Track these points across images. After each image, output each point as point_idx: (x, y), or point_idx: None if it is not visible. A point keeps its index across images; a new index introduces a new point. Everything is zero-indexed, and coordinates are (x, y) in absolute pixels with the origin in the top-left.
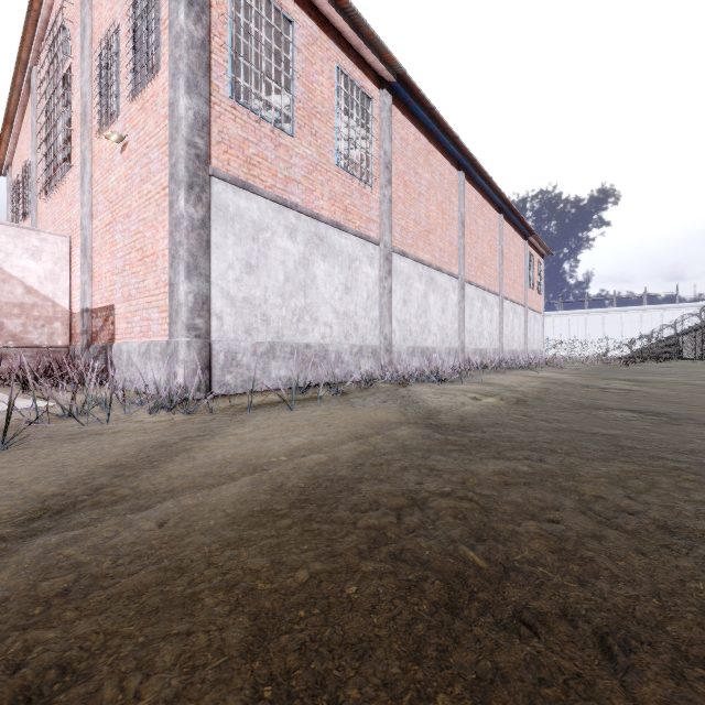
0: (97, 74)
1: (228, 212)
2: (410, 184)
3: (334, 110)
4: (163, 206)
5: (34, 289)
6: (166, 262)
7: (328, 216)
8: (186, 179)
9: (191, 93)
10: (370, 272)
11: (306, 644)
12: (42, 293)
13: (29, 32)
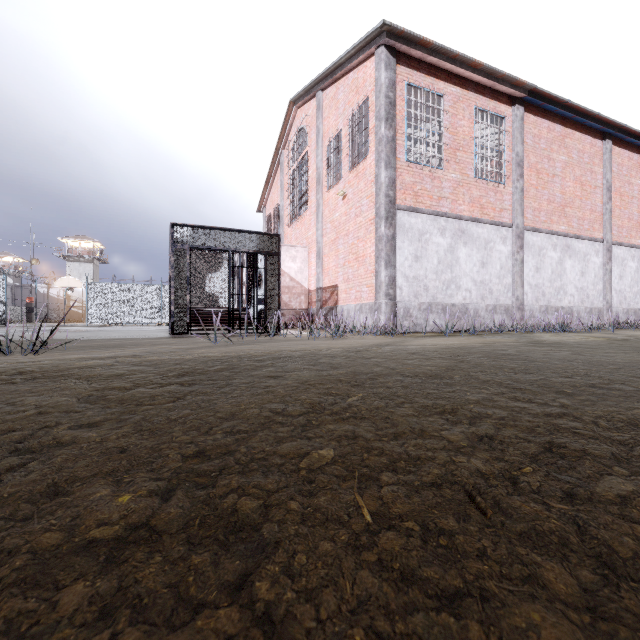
0: (326, 156)
1: (405, 227)
2: (543, 171)
3: (472, 140)
4: (370, 230)
5: (293, 278)
6: (372, 260)
7: (468, 215)
8: (385, 215)
9: (387, 168)
10: (503, 249)
11: (464, 354)
12: (296, 280)
13: (282, 133)
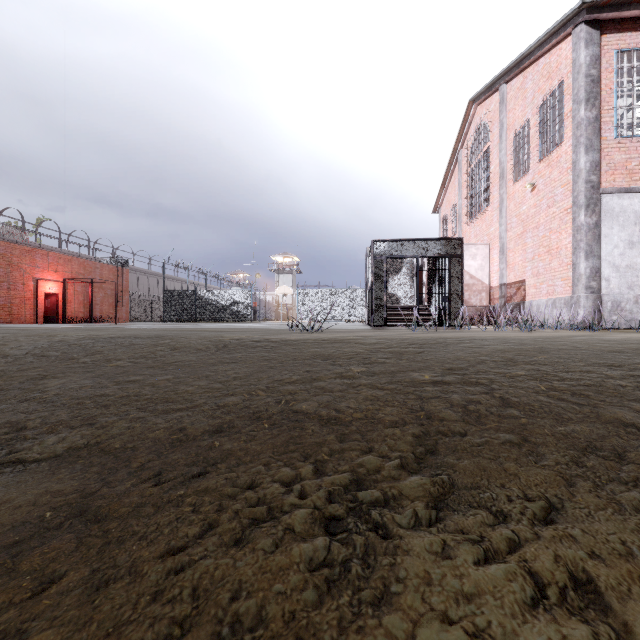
0: (511, 149)
1: (613, 212)
2: None
3: None
4: (565, 220)
5: (473, 276)
6: (568, 252)
7: None
8: (584, 203)
9: (587, 152)
10: None
11: None
12: (476, 277)
13: (460, 133)
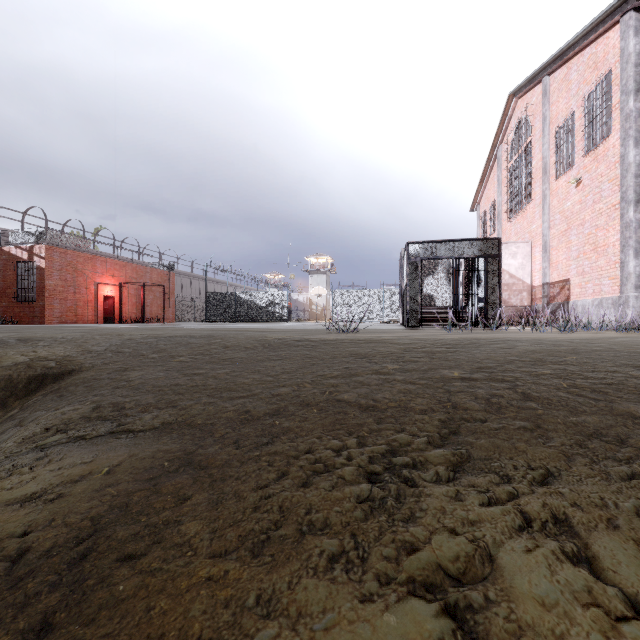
0: (554, 143)
1: None
2: None
3: None
4: (613, 216)
5: (513, 275)
6: (616, 249)
7: None
8: (634, 198)
9: (637, 145)
10: None
11: None
12: (516, 277)
13: (499, 128)
